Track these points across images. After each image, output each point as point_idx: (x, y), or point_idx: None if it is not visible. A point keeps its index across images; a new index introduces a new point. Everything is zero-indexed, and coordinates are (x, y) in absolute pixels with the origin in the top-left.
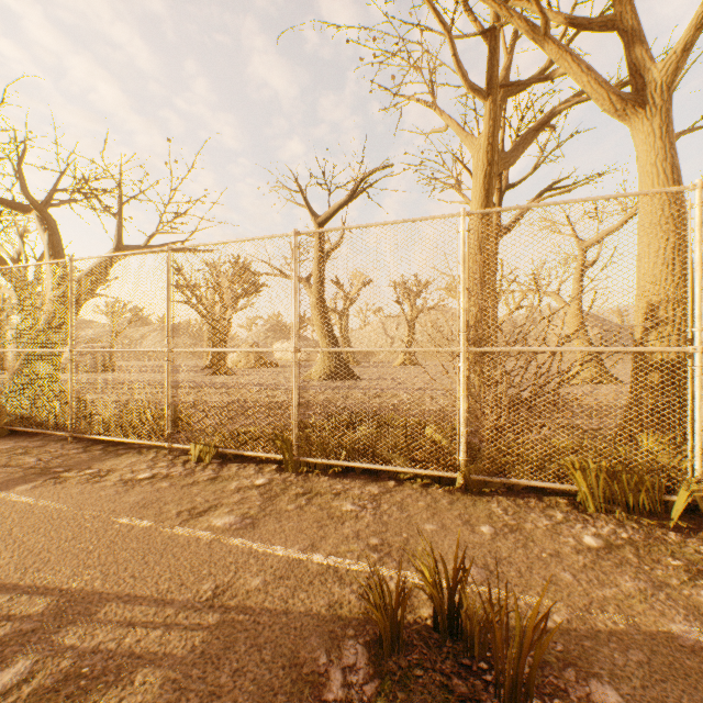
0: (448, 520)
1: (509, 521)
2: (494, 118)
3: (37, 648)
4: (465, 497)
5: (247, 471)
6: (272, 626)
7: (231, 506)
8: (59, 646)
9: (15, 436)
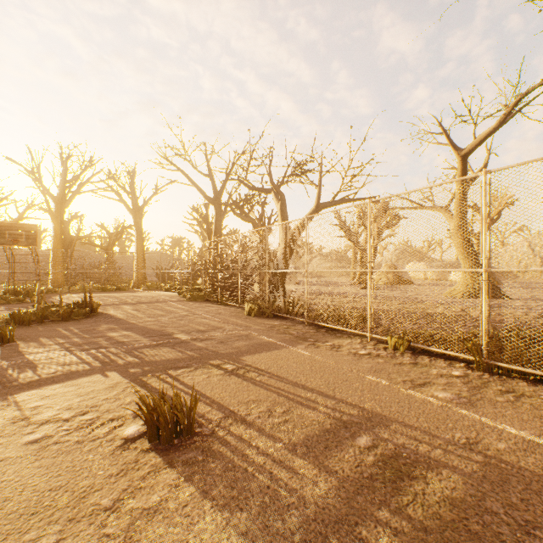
0: None
1: None
2: None
3: (368, 432)
4: None
5: (439, 363)
6: (538, 482)
7: (441, 386)
8: (380, 436)
9: (277, 318)
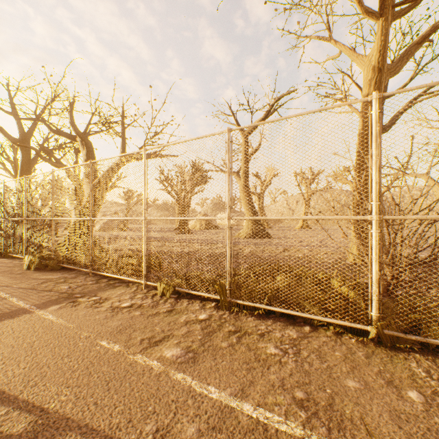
0: (369, 377)
1: (437, 387)
2: (386, 33)
3: None
4: (379, 350)
5: (194, 307)
6: None
7: (179, 338)
8: None
9: (63, 270)
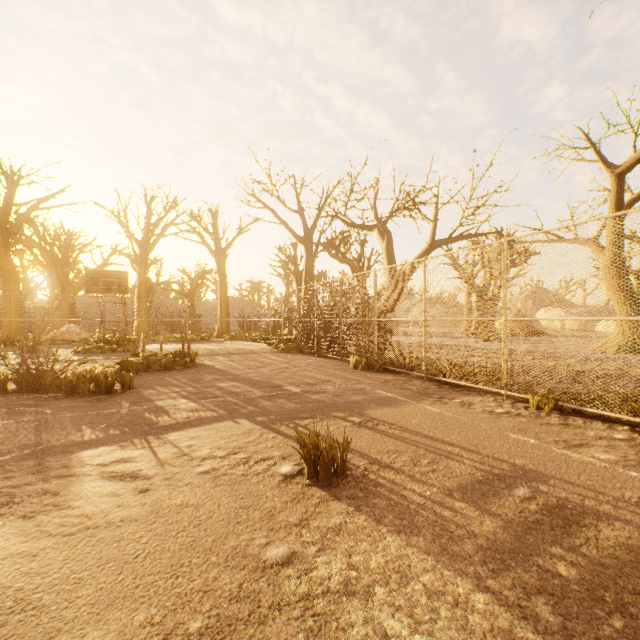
0: None
1: None
2: None
3: (525, 485)
4: None
5: (595, 425)
6: None
7: (602, 448)
8: (538, 489)
9: (388, 372)
